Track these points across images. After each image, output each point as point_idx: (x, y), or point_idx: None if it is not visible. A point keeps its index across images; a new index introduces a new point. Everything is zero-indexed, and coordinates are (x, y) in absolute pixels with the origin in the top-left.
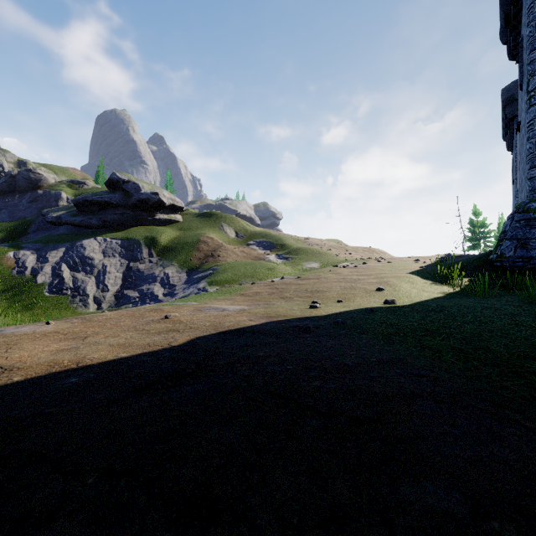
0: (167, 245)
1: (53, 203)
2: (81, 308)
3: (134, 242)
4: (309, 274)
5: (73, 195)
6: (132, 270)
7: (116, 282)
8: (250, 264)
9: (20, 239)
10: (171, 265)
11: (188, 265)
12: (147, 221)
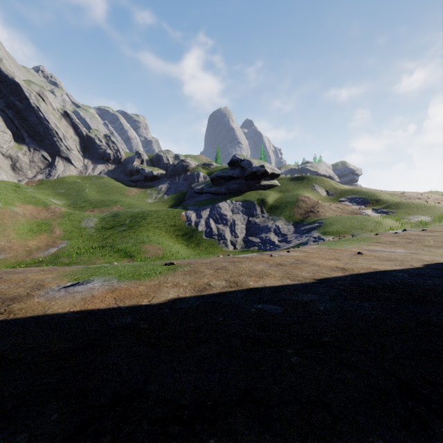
0: (273, 204)
1: (196, 180)
2: (224, 248)
3: (250, 203)
4: (433, 227)
5: (206, 173)
6: (251, 223)
7: (242, 231)
8: (353, 218)
9: (182, 203)
10: (279, 219)
11: (292, 219)
12: (255, 187)
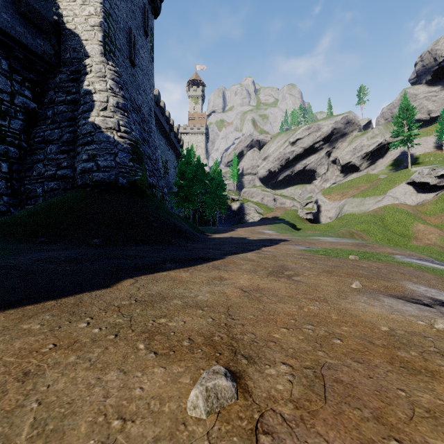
0: None
1: None
2: None
3: None
4: None
5: None
6: None
7: None
8: None
9: None
10: None
11: None
12: None
